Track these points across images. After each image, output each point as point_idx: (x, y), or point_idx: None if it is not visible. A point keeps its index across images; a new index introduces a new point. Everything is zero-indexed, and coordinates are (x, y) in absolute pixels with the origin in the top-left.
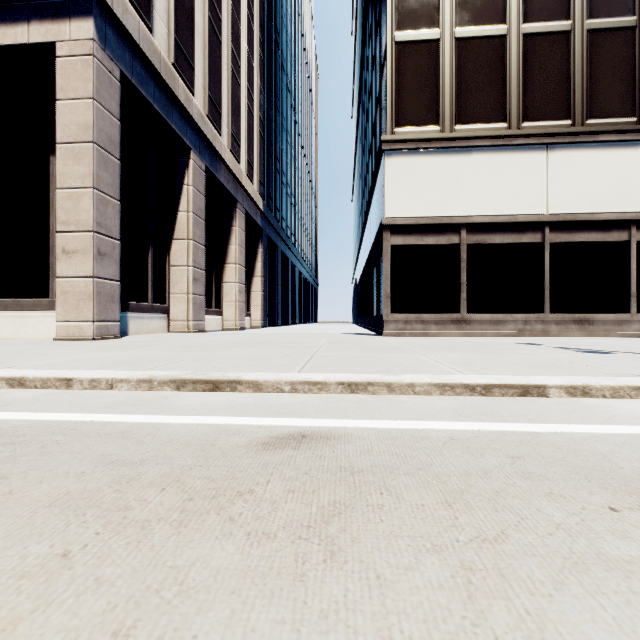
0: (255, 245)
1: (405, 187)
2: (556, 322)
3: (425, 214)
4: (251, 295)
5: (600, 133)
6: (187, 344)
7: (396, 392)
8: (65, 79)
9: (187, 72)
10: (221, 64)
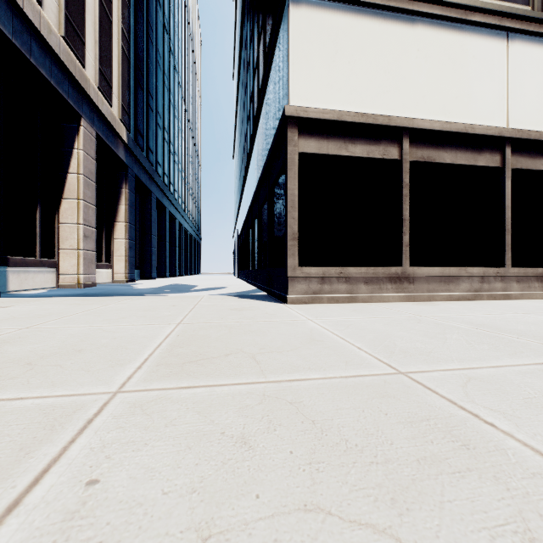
0: (118, 184)
1: (321, 59)
2: (517, 279)
3: (351, 108)
4: (113, 243)
5: None
6: None
7: None
8: None
9: None
10: None
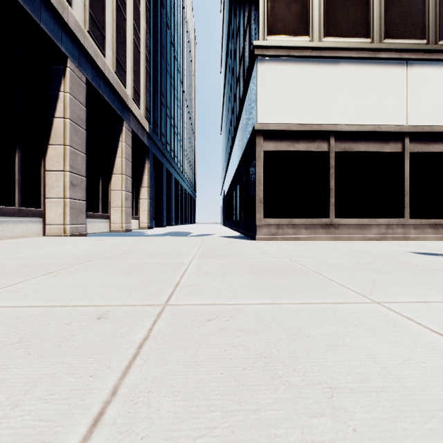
0: (143, 161)
1: (277, 94)
2: (414, 226)
3: (296, 121)
4: (139, 202)
5: None
6: None
7: None
8: None
9: None
10: None
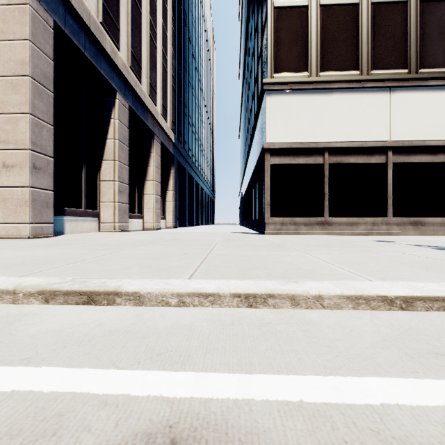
0: (168, 167)
1: (281, 119)
2: (397, 224)
3: (297, 140)
4: (166, 204)
5: (430, 79)
6: (103, 242)
7: (301, 306)
8: (5, 23)
9: (113, 31)
10: (141, 29)
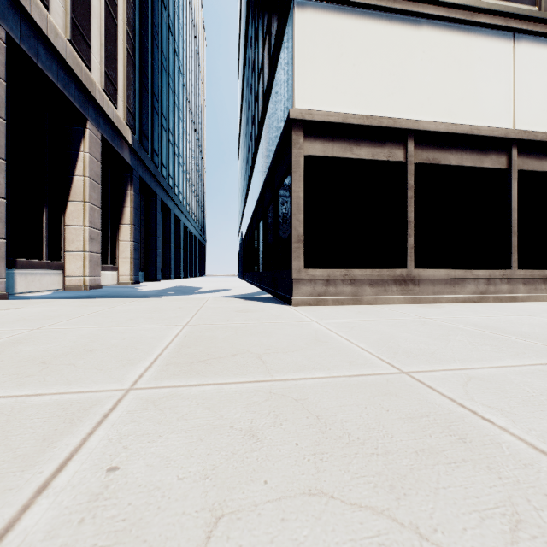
0: (123, 186)
1: (326, 62)
2: (524, 281)
3: (356, 110)
4: (118, 245)
5: None
6: None
7: None
8: None
9: None
10: None
